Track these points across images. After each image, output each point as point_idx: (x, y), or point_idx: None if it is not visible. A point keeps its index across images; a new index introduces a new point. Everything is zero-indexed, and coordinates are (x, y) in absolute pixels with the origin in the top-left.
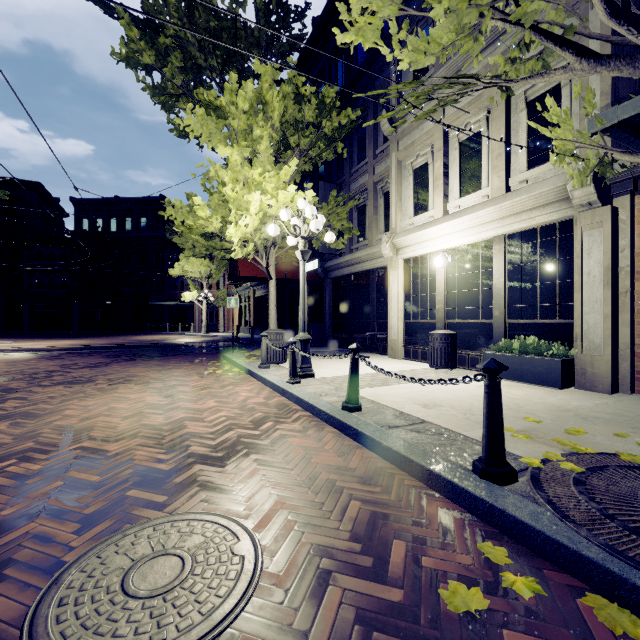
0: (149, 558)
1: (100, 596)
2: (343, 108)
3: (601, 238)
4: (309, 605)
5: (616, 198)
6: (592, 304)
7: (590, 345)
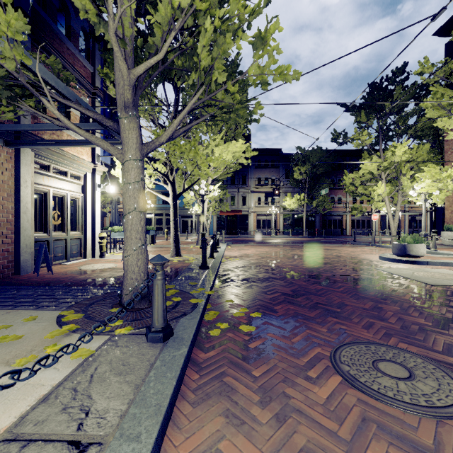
0: (409, 378)
1: (417, 367)
2: None
3: None
4: (306, 341)
5: None
6: None
7: None
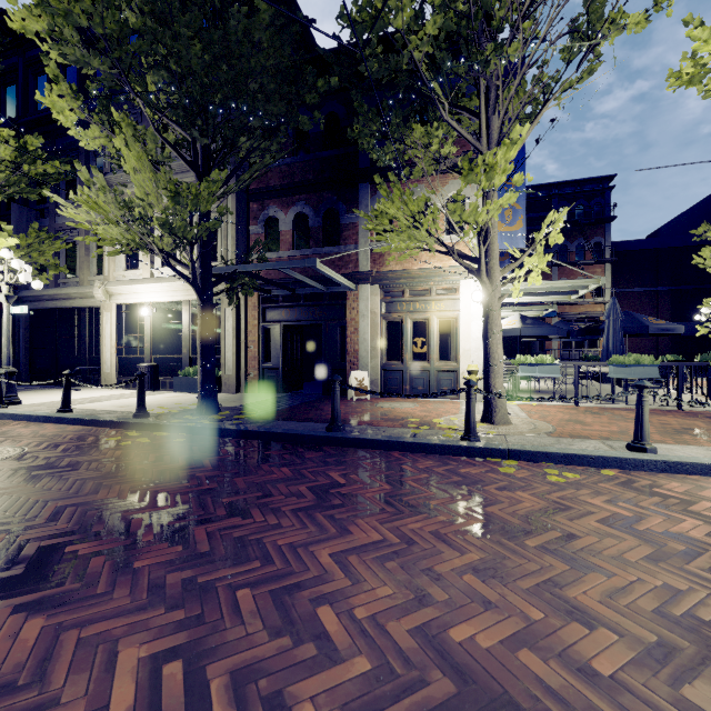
0: None
1: None
2: (48, 144)
3: (233, 312)
4: (54, 448)
5: (240, 292)
6: (229, 347)
7: (229, 369)
